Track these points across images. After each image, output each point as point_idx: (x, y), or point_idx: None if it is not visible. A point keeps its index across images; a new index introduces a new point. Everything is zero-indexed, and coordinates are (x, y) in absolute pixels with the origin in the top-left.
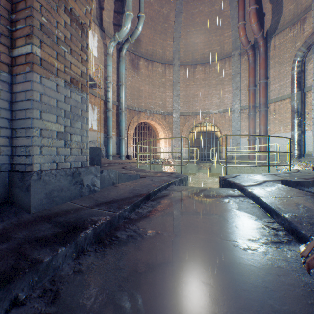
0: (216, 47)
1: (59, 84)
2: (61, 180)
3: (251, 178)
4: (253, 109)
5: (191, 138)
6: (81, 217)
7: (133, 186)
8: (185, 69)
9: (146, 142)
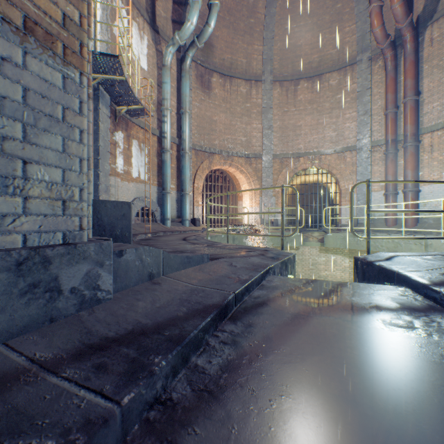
0: (330, 50)
1: None
2: None
3: (433, 264)
4: (394, 144)
5: (289, 193)
6: None
7: (192, 280)
8: (281, 87)
9: (222, 200)
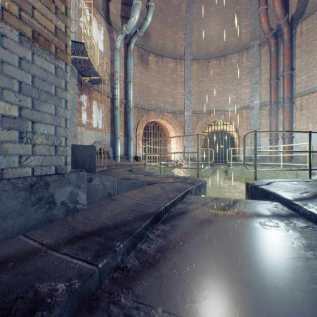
0: (232, 38)
1: (7, 34)
2: (2, 199)
3: (296, 187)
4: (276, 104)
5: (203, 138)
6: (18, 284)
7: (137, 198)
8: (197, 64)
9: (156, 143)
